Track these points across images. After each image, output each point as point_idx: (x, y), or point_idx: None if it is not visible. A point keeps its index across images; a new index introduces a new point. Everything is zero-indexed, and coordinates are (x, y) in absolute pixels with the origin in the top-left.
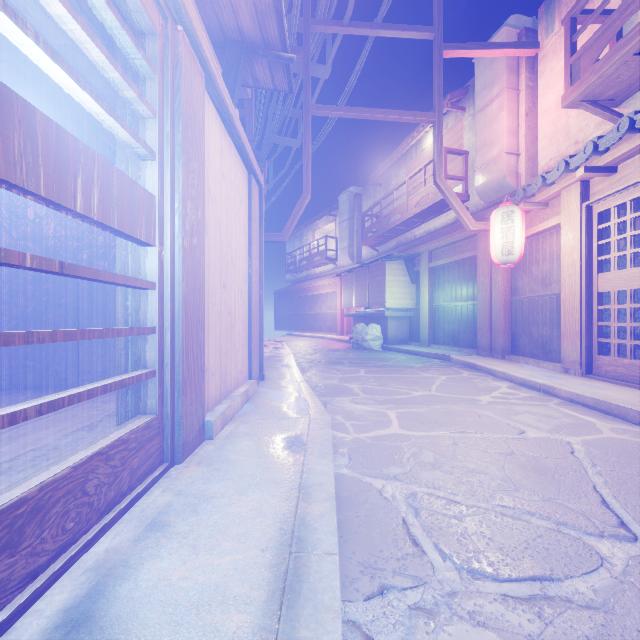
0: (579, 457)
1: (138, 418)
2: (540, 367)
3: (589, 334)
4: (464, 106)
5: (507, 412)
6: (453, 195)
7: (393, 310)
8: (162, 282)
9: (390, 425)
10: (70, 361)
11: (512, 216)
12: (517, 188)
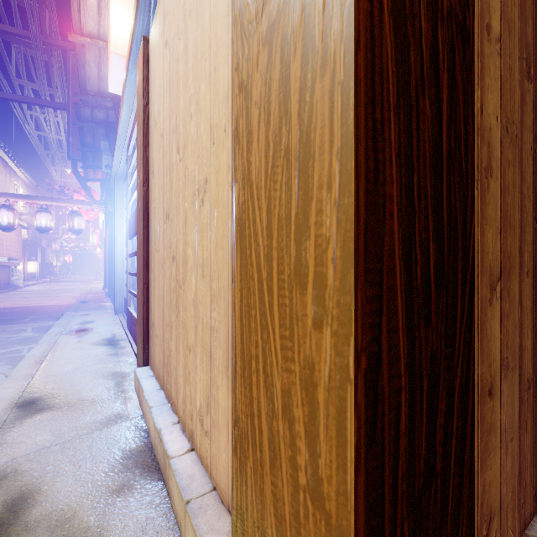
0: None
1: None
2: None
3: None
4: None
5: None
6: None
7: None
8: None
9: None
10: None
11: None
12: None
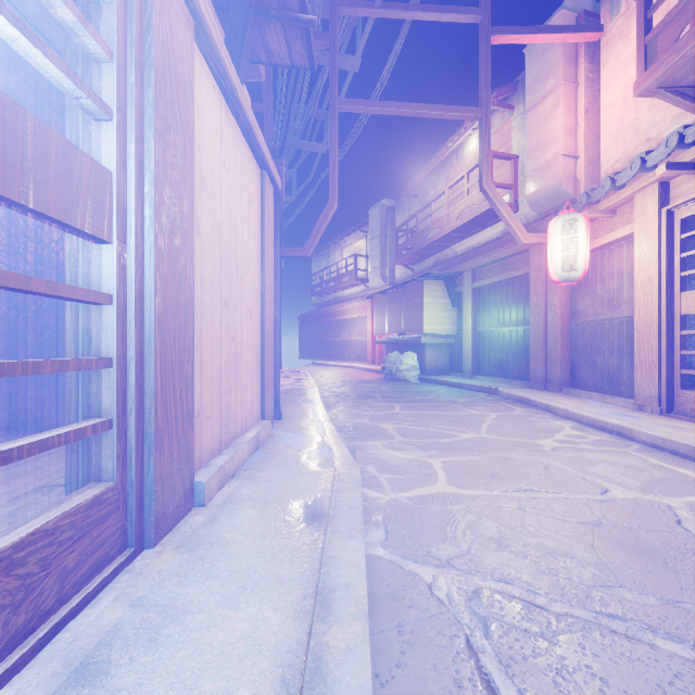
0: (690, 530)
1: (84, 489)
2: (607, 403)
3: (670, 364)
4: (512, 104)
5: (579, 462)
6: (502, 203)
7: (431, 336)
8: (123, 294)
9: (436, 480)
10: (46, 397)
11: (575, 225)
12: (575, 196)
